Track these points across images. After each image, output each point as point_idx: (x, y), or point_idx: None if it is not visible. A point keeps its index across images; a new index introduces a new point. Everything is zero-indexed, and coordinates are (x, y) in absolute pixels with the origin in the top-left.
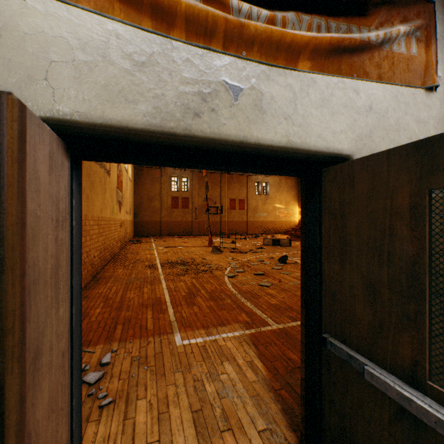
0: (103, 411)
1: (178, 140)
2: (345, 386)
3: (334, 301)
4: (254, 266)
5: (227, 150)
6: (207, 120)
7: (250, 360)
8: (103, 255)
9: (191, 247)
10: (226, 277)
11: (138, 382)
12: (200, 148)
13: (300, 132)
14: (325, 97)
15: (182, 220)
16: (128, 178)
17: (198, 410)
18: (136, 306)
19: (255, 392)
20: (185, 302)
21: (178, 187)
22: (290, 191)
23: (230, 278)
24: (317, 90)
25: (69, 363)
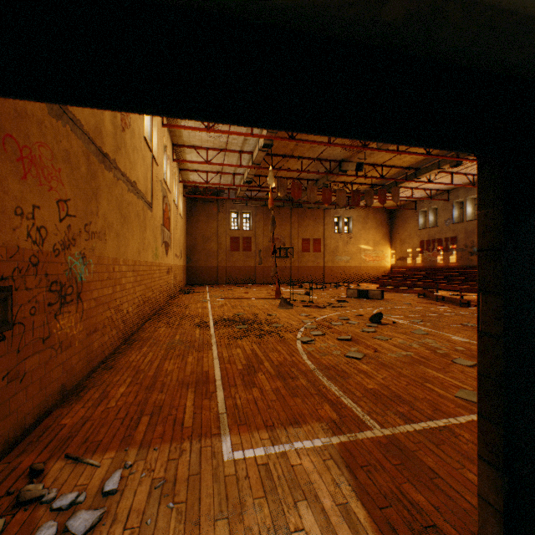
0: None
1: None
2: None
3: None
4: (337, 326)
5: (326, 23)
6: None
7: (344, 502)
8: (141, 310)
9: (253, 299)
10: (299, 343)
11: None
12: (232, 11)
13: None
14: None
15: (243, 265)
16: (178, 214)
17: None
18: (173, 384)
19: None
20: (241, 380)
21: (239, 225)
22: (379, 228)
23: (305, 344)
24: None
25: None
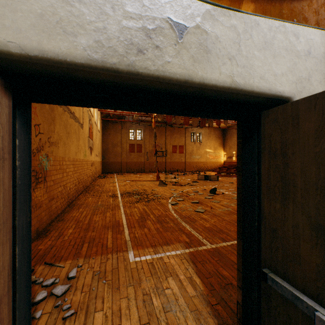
0: (66, 322)
1: (122, 78)
2: (287, 323)
3: (275, 238)
4: (191, 195)
5: (172, 91)
6: (151, 57)
7: (190, 276)
8: (77, 187)
9: (143, 181)
10: (170, 205)
11: (97, 295)
12: (144, 88)
13: (244, 73)
14: (267, 40)
15: (137, 161)
16: (97, 130)
17: (146, 323)
18: (100, 227)
19: (195, 306)
20: (138, 224)
21: (134, 137)
22: (217, 140)
23: (173, 205)
24: (260, 32)
25: (10, 306)
